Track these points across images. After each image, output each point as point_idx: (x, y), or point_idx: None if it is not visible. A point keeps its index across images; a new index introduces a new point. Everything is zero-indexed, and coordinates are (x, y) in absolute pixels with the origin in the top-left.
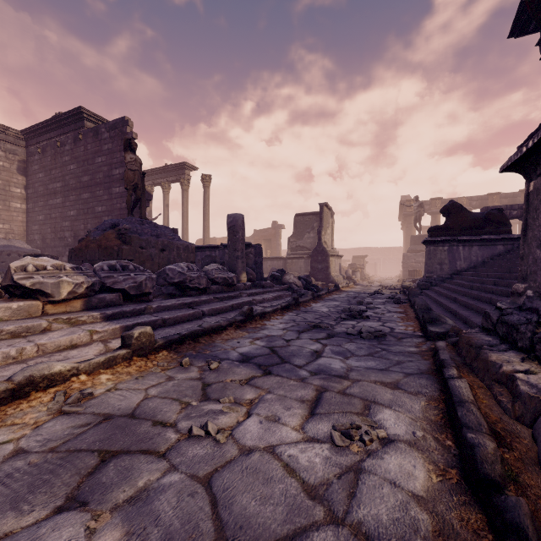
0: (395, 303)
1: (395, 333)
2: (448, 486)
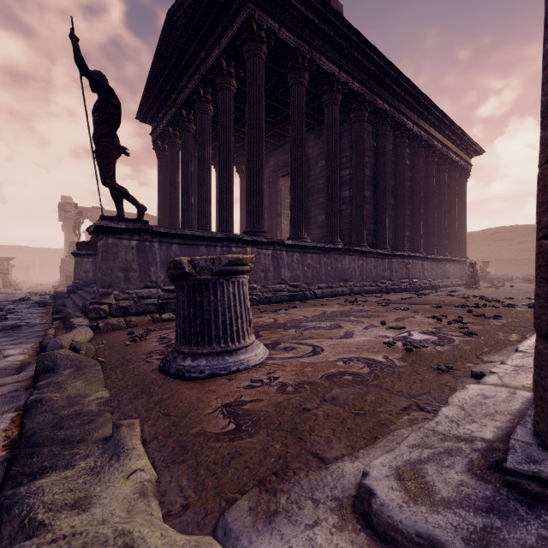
0: (40, 306)
1: (30, 324)
2: (32, 356)
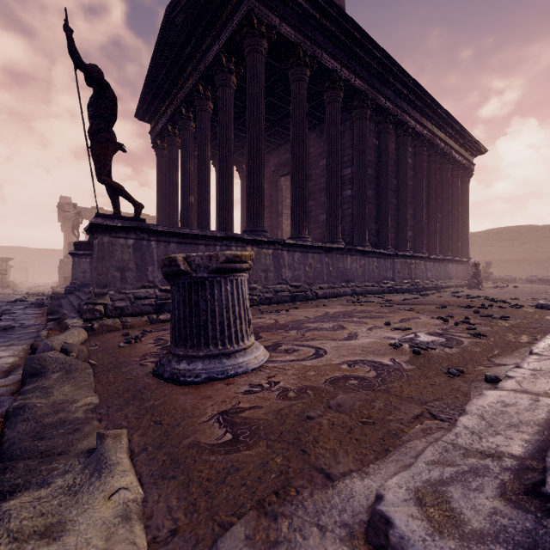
0: (36, 307)
1: (24, 325)
2: (22, 359)
